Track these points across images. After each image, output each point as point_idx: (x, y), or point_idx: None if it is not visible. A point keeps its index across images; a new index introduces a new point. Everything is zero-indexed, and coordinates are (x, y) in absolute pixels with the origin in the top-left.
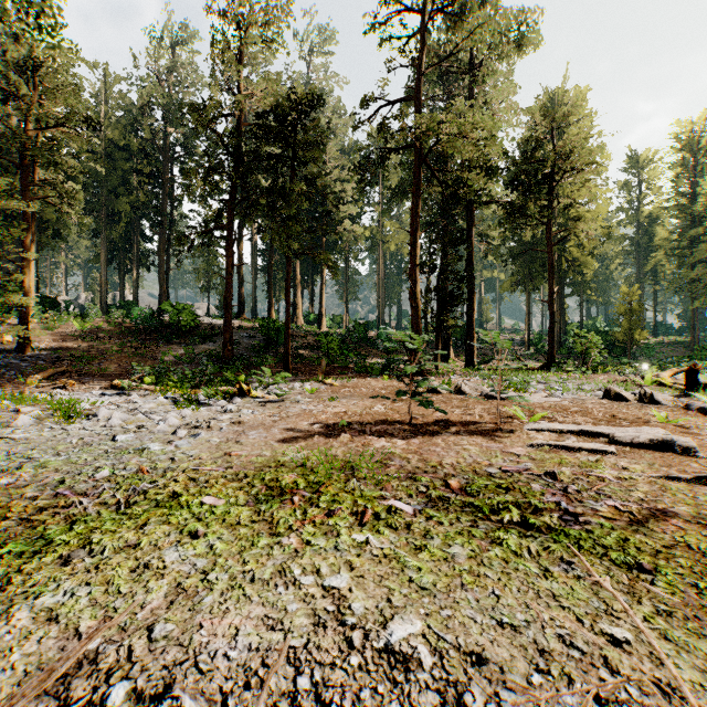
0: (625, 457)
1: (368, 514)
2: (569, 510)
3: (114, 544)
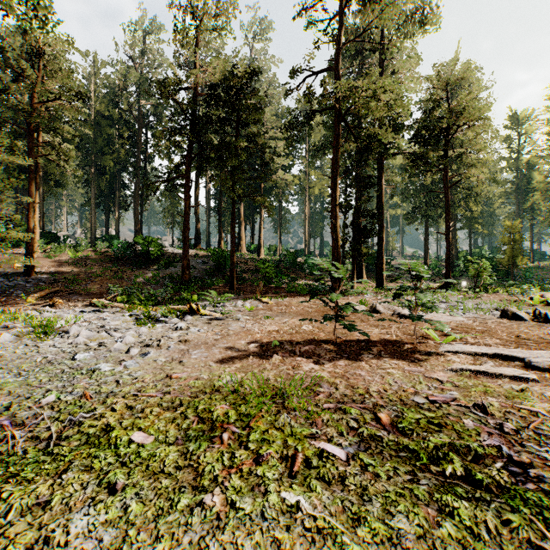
0: (548, 385)
1: (298, 460)
2: (513, 458)
3: (23, 501)
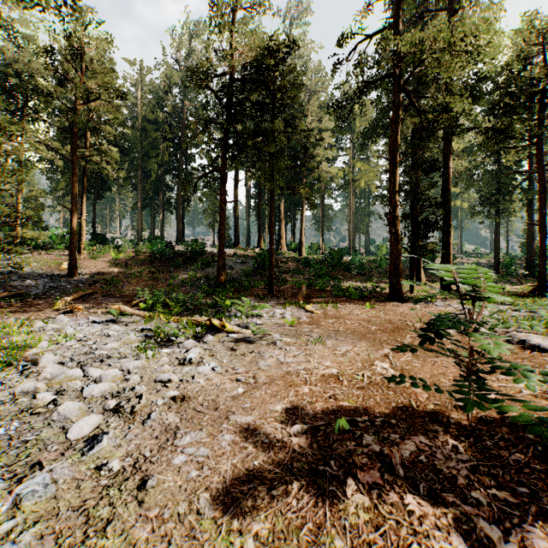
0: None
1: None
2: None
3: None
